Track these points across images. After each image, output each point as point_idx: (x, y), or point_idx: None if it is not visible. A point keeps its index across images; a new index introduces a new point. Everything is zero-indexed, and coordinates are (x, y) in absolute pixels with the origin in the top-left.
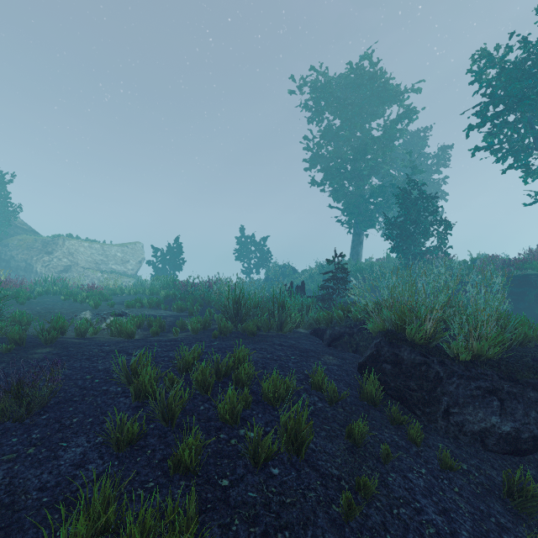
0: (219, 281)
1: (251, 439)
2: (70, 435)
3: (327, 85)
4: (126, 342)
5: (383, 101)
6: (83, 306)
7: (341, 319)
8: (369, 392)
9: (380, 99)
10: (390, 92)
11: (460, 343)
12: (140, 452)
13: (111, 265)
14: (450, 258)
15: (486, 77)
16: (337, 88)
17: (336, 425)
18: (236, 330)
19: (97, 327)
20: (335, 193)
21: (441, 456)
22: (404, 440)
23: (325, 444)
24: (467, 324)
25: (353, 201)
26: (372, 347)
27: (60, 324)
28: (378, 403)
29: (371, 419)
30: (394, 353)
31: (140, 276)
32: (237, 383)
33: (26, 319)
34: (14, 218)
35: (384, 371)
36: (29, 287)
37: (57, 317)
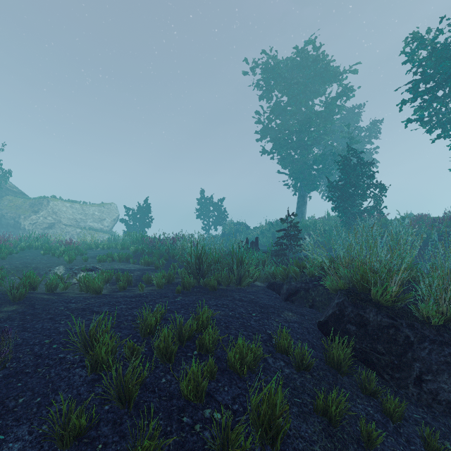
0: (183, 237)
1: (218, 422)
2: (11, 422)
3: (276, 66)
4: (93, 298)
5: (325, 80)
6: (60, 260)
7: (297, 274)
8: (336, 357)
9: (322, 79)
10: (331, 73)
11: (430, 306)
12: (89, 448)
13: (89, 222)
14: (384, 217)
15: (418, 57)
16: (285, 69)
17: (307, 397)
18: (198, 284)
19: (68, 282)
20: (283, 161)
21: (421, 432)
22: (379, 413)
23: (299, 424)
24: (424, 283)
25: (298, 167)
26: (334, 306)
27: (31, 279)
28: (346, 368)
29: (341, 386)
30: (359, 314)
31: (115, 232)
32: (201, 348)
33: (0, 274)
34: (5, 181)
35: (348, 332)
36: (13, 242)
37: (29, 273)
